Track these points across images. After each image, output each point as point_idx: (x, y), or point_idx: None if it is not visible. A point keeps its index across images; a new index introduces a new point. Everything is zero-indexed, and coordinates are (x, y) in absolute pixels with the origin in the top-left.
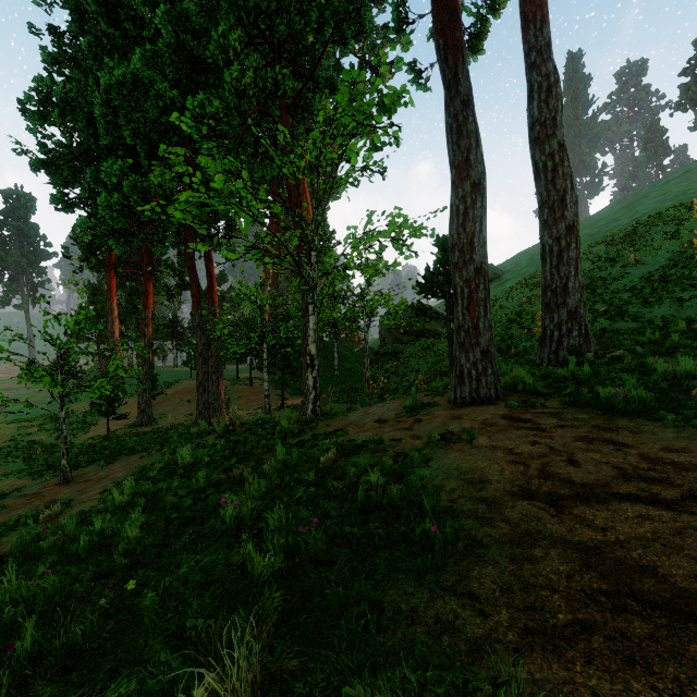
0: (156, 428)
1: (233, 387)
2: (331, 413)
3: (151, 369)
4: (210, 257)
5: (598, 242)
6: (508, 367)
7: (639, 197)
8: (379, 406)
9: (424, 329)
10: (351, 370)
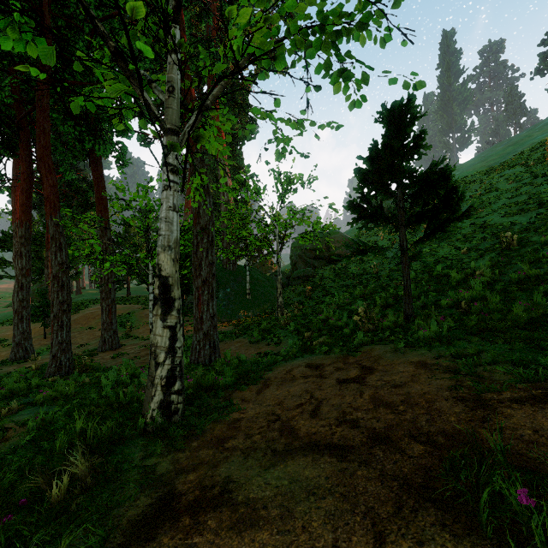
0: (14, 371)
1: (141, 311)
2: (217, 385)
3: (44, 294)
4: (98, 165)
5: (509, 166)
6: (545, 299)
7: (522, 137)
8: (310, 383)
9: (360, 242)
10: (263, 294)
